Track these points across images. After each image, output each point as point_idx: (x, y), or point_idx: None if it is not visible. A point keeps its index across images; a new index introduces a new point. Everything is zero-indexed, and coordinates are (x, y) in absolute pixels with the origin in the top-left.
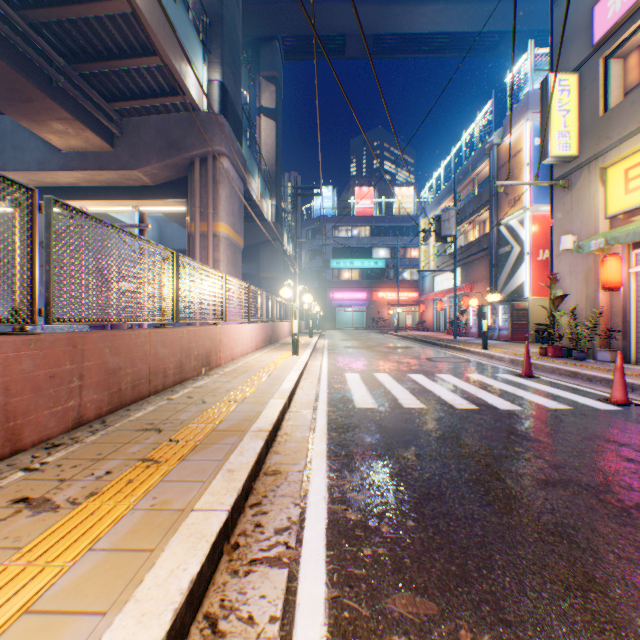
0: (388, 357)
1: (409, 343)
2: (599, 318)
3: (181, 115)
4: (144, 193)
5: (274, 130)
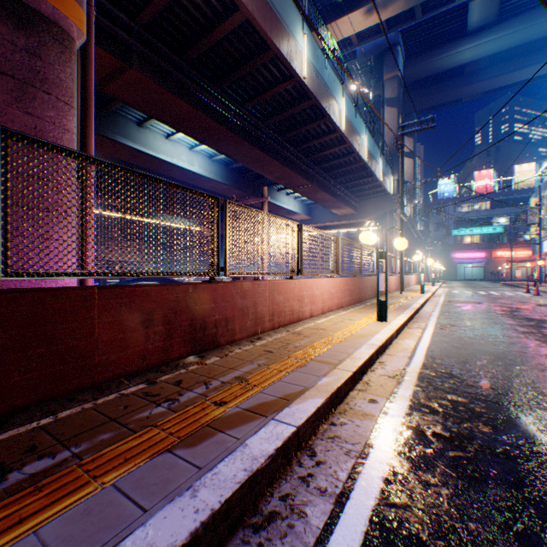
0: (476, 289)
1: (501, 286)
2: None
3: (381, 197)
4: (363, 225)
5: (411, 164)
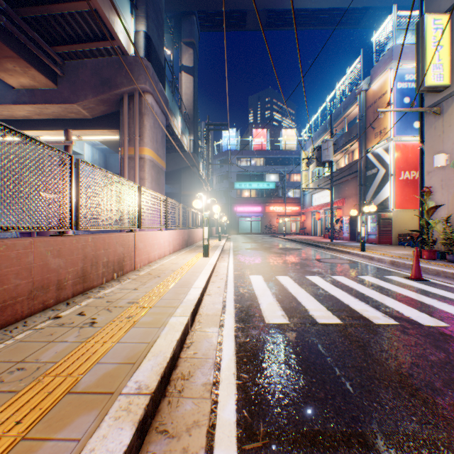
0: (283, 258)
1: (296, 245)
2: None
3: (112, 58)
4: (84, 124)
5: (192, 83)
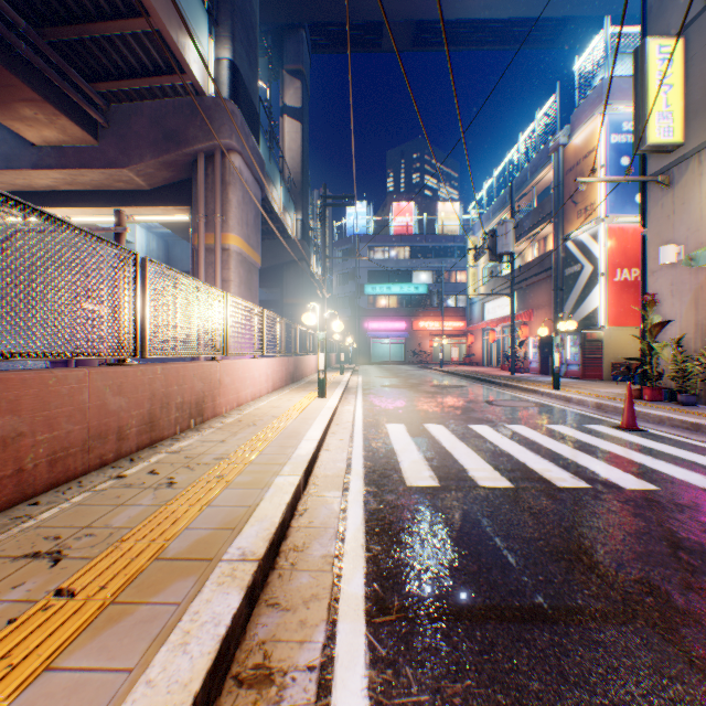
0: (438, 400)
1: (459, 381)
2: None
3: (181, 100)
4: (138, 198)
5: (300, 133)
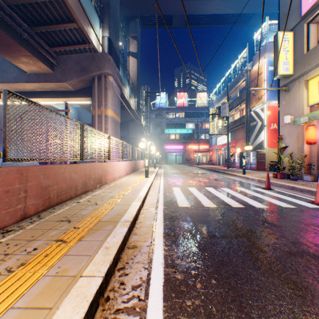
0: (194, 178)
1: (204, 171)
2: (304, 158)
3: (88, 54)
4: (69, 94)
5: (136, 63)
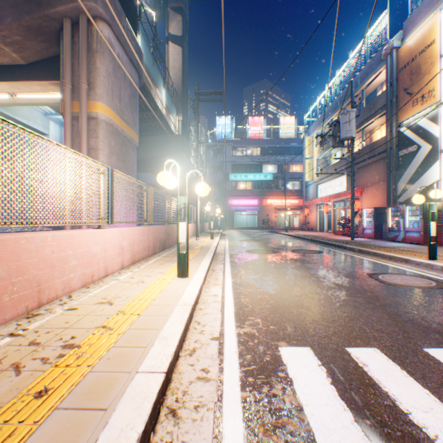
0: (314, 273)
1: (310, 245)
2: None
3: None
4: (14, 73)
5: (180, 55)
